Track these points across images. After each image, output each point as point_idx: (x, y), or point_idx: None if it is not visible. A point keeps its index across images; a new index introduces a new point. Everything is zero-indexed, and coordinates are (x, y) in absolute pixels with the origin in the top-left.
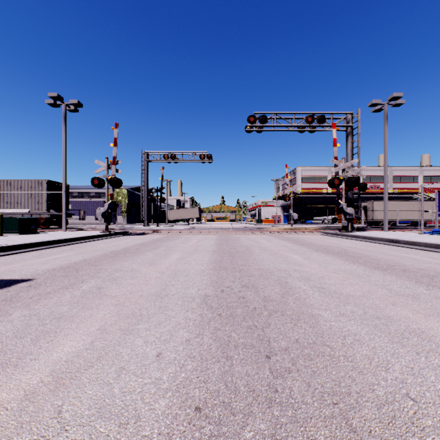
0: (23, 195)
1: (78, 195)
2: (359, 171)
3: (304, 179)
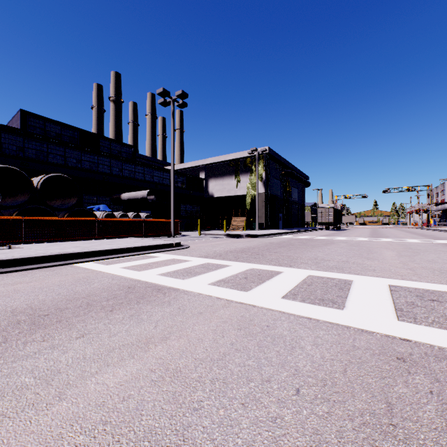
0: None
1: None
2: (431, 206)
3: None
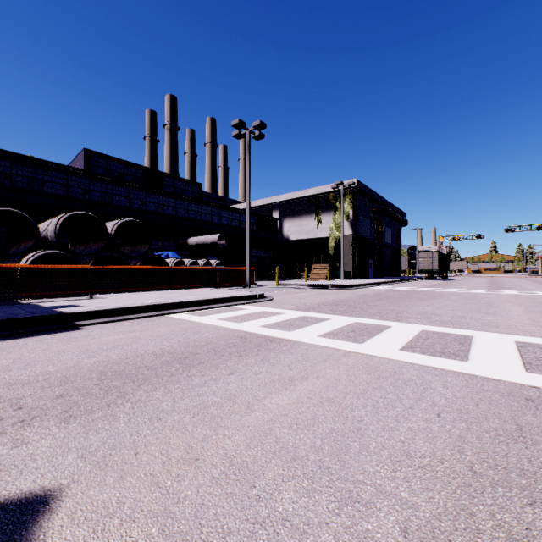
0: None
1: None
2: None
3: None
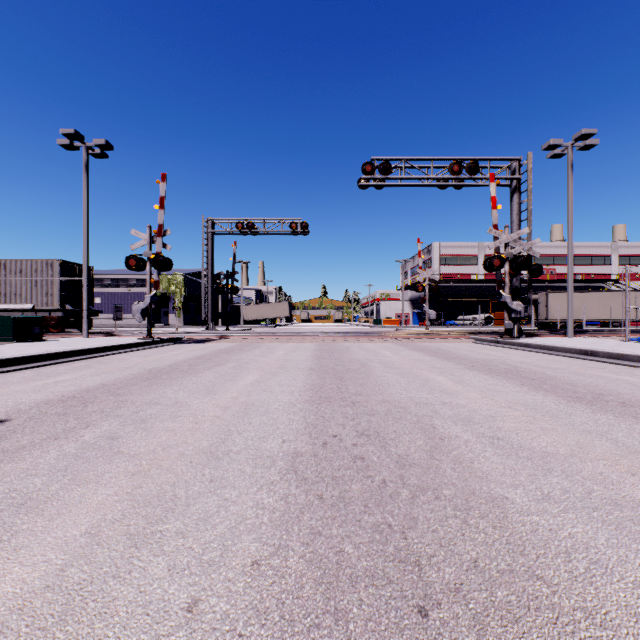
0: (24, 283)
1: (112, 284)
2: (530, 246)
3: (444, 259)
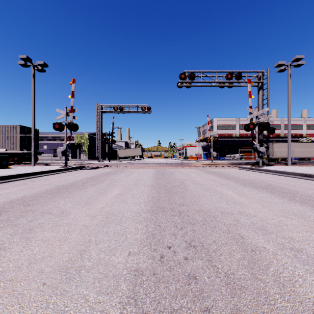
0: (1, 137)
1: (52, 138)
2: (268, 118)
3: (219, 126)
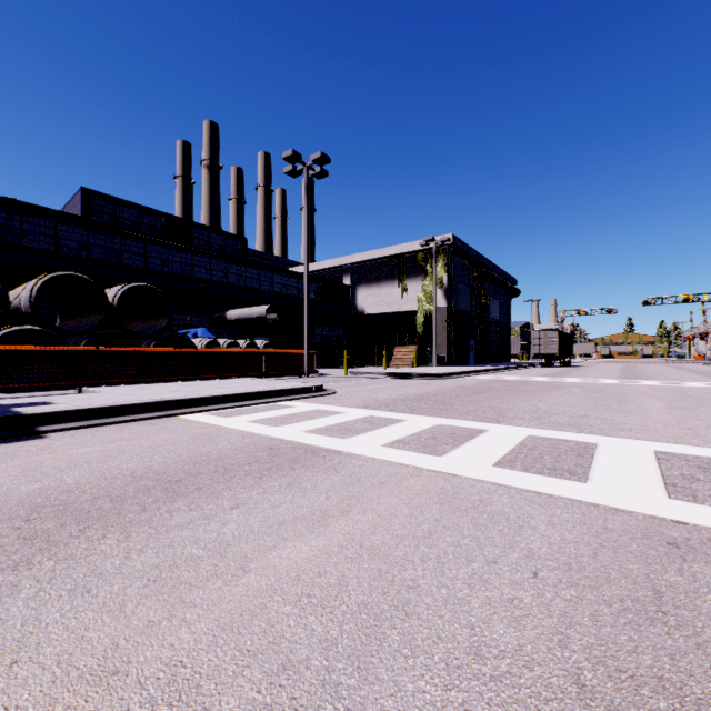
0: None
1: None
2: None
3: None
